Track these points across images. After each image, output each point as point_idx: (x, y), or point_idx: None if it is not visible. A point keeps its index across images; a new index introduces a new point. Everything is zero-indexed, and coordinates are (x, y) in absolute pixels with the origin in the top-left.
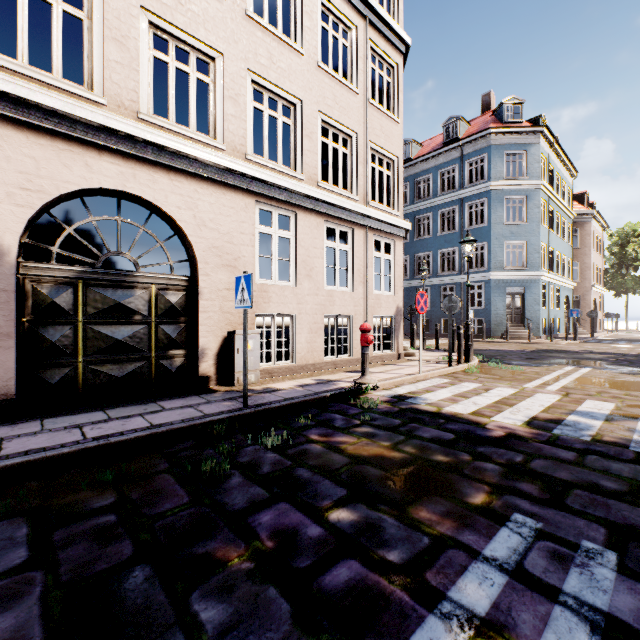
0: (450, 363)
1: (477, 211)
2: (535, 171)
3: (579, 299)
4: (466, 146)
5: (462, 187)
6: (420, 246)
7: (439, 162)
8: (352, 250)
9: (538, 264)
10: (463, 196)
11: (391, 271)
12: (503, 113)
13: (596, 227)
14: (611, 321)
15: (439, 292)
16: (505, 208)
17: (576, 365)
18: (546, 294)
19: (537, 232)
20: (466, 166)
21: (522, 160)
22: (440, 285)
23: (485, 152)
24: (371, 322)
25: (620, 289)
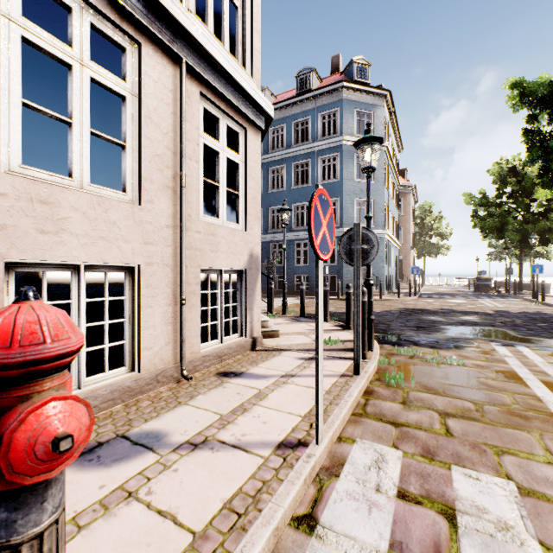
0: (358, 367)
1: (324, 174)
2: (380, 133)
3: (403, 259)
4: (320, 98)
5: (316, 140)
6: (274, 199)
7: (293, 112)
8: (138, 99)
9: (383, 223)
10: (317, 149)
11: (239, 185)
12: (353, 71)
13: (412, 199)
14: (421, 277)
15: (293, 247)
16: (355, 165)
17: (495, 340)
18: (387, 252)
19: (382, 192)
20: (320, 119)
21: (370, 120)
22: (294, 240)
23: (338, 106)
24: (195, 282)
25: (421, 252)
